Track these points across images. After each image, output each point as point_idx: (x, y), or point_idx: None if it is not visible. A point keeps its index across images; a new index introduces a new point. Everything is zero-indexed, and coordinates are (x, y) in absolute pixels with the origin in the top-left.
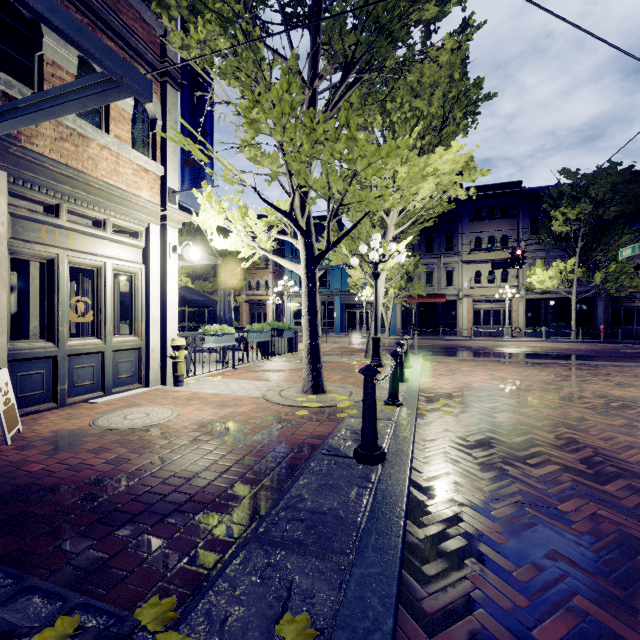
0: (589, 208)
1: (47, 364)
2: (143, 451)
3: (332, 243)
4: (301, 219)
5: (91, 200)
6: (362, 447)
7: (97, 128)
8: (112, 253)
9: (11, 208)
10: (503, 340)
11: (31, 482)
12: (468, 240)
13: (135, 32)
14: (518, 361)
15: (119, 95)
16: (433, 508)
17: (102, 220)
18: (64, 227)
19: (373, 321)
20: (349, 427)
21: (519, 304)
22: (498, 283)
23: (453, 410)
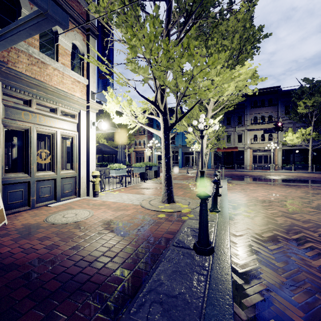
0: (319, 99)
1: (24, 186)
2: (68, 239)
3: (178, 118)
4: (161, 105)
5: (48, 97)
6: (199, 243)
7: (51, 58)
8: (60, 126)
9: (4, 101)
10: (270, 171)
11: (0, 260)
12: (250, 118)
13: (72, 7)
14: (281, 184)
15: (48, 25)
16: (249, 291)
17: (55, 108)
18: (34, 112)
19: (200, 161)
20: (189, 226)
21: (278, 152)
22: (266, 141)
23: (249, 214)
